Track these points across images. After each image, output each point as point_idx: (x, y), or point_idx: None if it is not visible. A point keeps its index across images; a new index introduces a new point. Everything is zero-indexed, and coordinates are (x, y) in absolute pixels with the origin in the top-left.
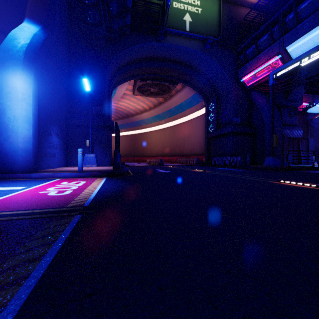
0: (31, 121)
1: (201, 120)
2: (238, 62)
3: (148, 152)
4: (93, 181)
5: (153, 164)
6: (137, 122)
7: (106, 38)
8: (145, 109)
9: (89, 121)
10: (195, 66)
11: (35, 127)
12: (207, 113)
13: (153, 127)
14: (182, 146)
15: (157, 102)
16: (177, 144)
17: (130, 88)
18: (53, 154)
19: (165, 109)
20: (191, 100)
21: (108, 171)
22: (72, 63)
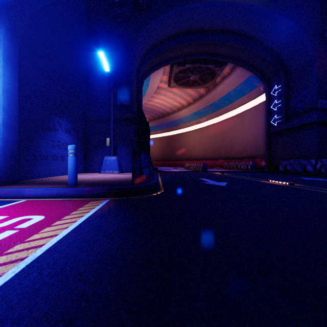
0: (1, 101)
1: (257, 111)
2: (326, 14)
3: (186, 155)
4: (63, 215)
5: (193, 169)
6: (174, 121)
7: (132, 2)
8: (183, 105)
9: (110, 113)
10: (253, 33)
11: (11, 112)
12: (268, 101)
13: (192, 126)
14: (229, 147)
15: (197, 96)
16: (222, 144)
17: (165, 79)
18: (59, 156)
19: (207, 104)
20: (243, 87)
21: (119, 185)
22: (92, 42)
